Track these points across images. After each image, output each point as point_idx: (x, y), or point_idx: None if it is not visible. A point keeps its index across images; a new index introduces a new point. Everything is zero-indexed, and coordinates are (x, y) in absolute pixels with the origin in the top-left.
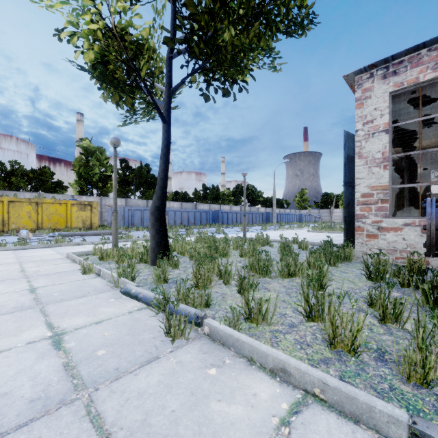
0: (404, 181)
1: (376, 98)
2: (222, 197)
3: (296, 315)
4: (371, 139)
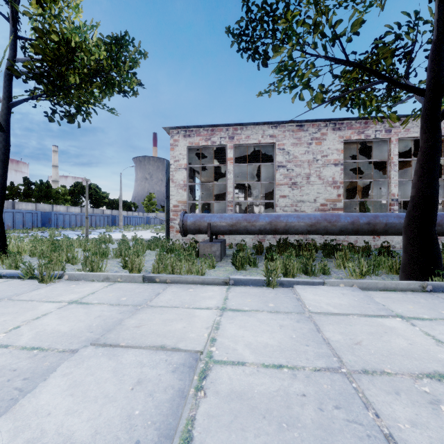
0: (212, 196)
1: (180, 147)
2: (54, 195)
3: (120, 269)
4: (178, 172)
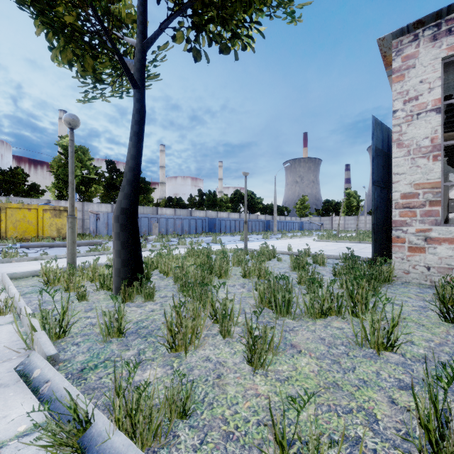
0: None
1: (422, 67)
2: (219, 203)
3: (386, 446)
4: (416, 122)
